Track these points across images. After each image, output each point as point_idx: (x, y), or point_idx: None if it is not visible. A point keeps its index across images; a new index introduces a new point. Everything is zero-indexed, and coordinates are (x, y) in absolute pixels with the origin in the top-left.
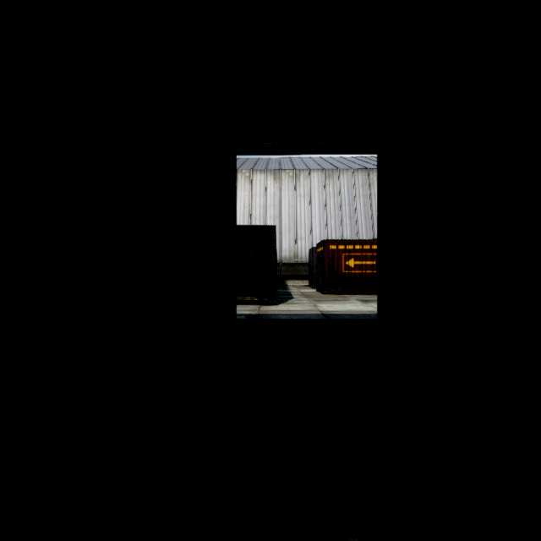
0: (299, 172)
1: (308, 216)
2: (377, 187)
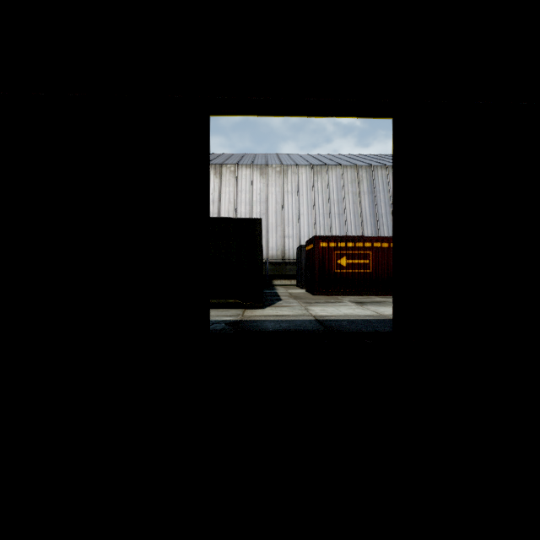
0: (287, 167)
1: (296, 213)
2: (393, 160)
